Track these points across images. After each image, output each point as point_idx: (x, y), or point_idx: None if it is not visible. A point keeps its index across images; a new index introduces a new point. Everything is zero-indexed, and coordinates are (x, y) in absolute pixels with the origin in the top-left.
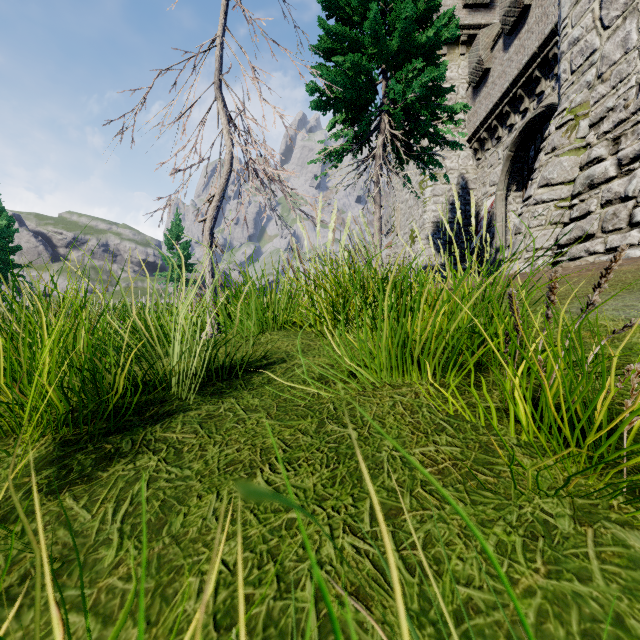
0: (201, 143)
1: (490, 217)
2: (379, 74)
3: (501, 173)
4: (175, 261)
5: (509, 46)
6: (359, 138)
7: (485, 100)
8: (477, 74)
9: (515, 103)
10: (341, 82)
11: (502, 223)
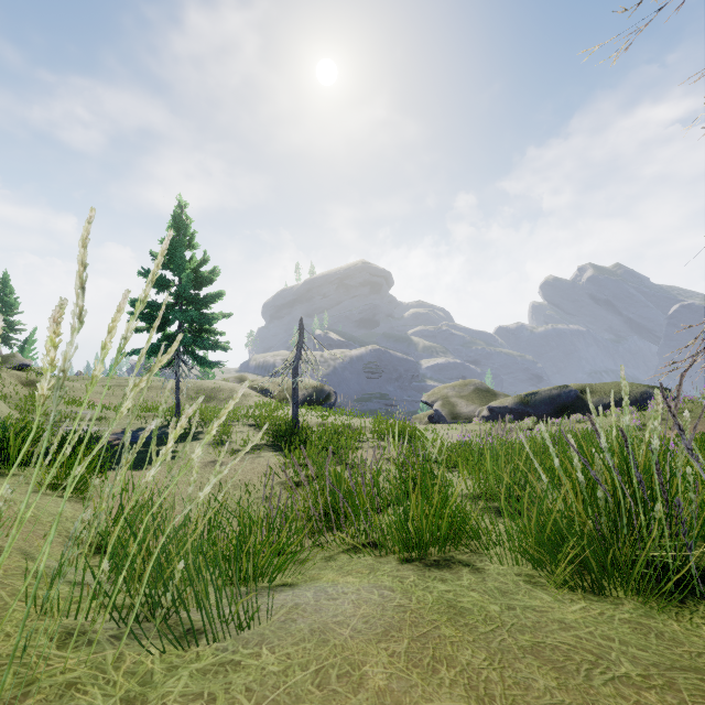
0: None
1: None
2: None
3: None
4: None
5: None
6: None
7: None
8: None
9: None
10: None
11: None
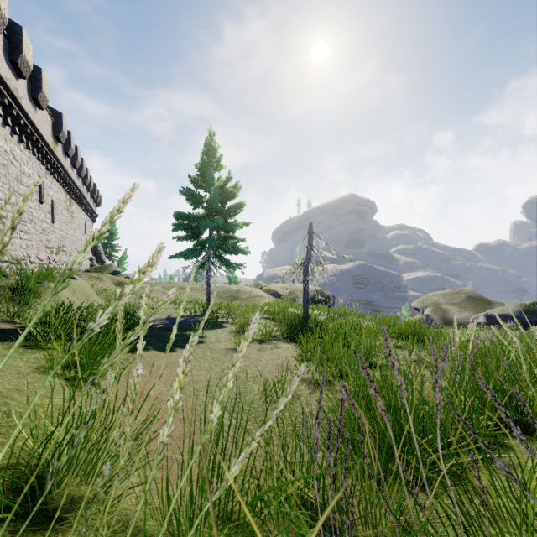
0: None
1: None
2: None
3: None
4: None
5: None
6: None
7: None
8: None
9: None
10: None
11: None
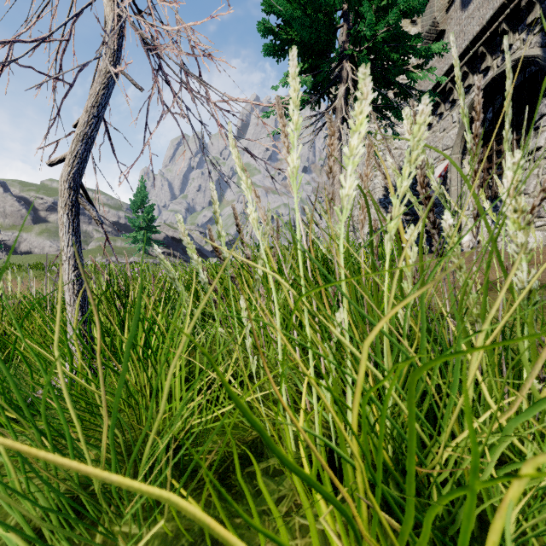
0: (73, 32)
1: (443, 181)
2: (339, 18)
3: (457, 136)
4: (140, 223)
5: (469, 3)
6: (318, 88)
7: (439, 63)
8: (431, 37)
9: (473, 63)
10: (299, 18)
11: (457, 187)
